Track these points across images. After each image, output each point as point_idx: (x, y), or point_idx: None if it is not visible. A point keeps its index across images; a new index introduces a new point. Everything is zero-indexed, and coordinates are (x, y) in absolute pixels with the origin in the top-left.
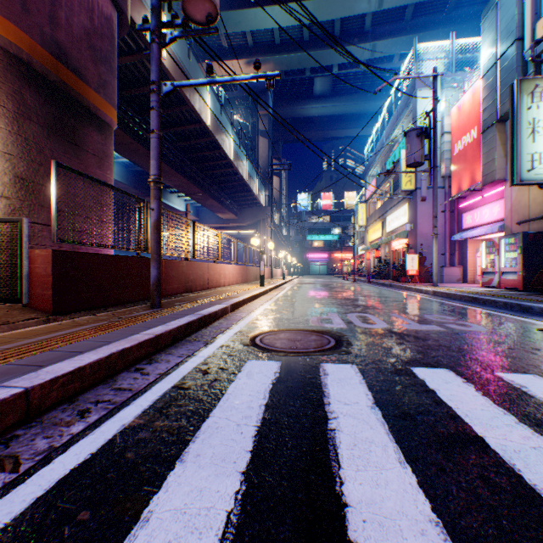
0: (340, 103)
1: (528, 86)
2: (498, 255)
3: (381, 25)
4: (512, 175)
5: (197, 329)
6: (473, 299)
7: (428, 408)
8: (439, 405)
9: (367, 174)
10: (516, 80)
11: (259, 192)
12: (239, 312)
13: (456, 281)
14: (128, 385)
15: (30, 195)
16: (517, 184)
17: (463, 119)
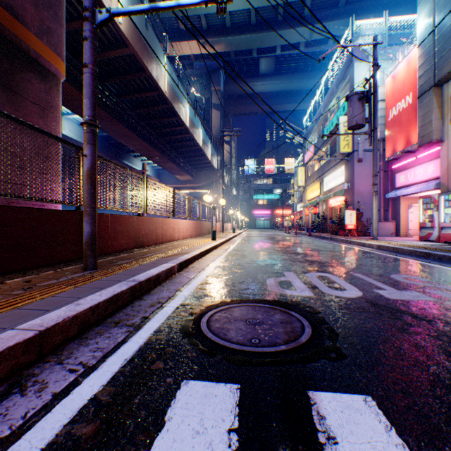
0: (282, 81)
1: None
2: (437, 211)
3: (318, 11)
4: None
5: (127, 302)
6: (427, 255)
7: None
8: None
9: (306, 141)
10: None
11: (212, 156)
12: (187, 272)
13: (389, 234)
14: None
15: None
16: None
17: (398, 86)
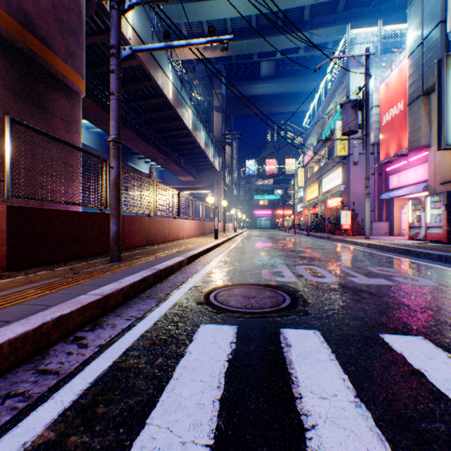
0: (282, 84)
1: None
2: (424, 212)
3: (317, 17)
4: (438, 140)
5: (152, 284)
6: (407, 252)
7: (429, 406)
8: (439, 399)
9: (306, 143)
10: (442, 55)
11: (214, 158)
12: (195, 265)
13: (383, 234)
14: (56, 365)
15: None
16: (443, 148)
17: (391, 94)
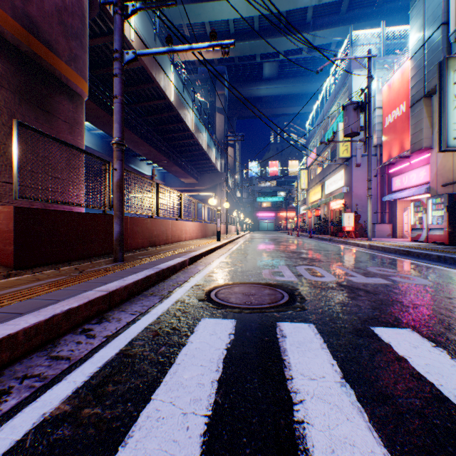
0: (285, 85)
1: (454, 64)
2: (426, 214)
3: (320, 18)
4: (439, 142)
5: (155, 283)
6: (408, 253)
7: (408, 385)
8: (418, 380)
9: (309, 145)
10: (443, 58)
11: (216, 160)
12: (197, 265)
13: (386, 236)
14: (67, 352)
15: (2, 156)
16: (444, 150)
17: (393, 95)
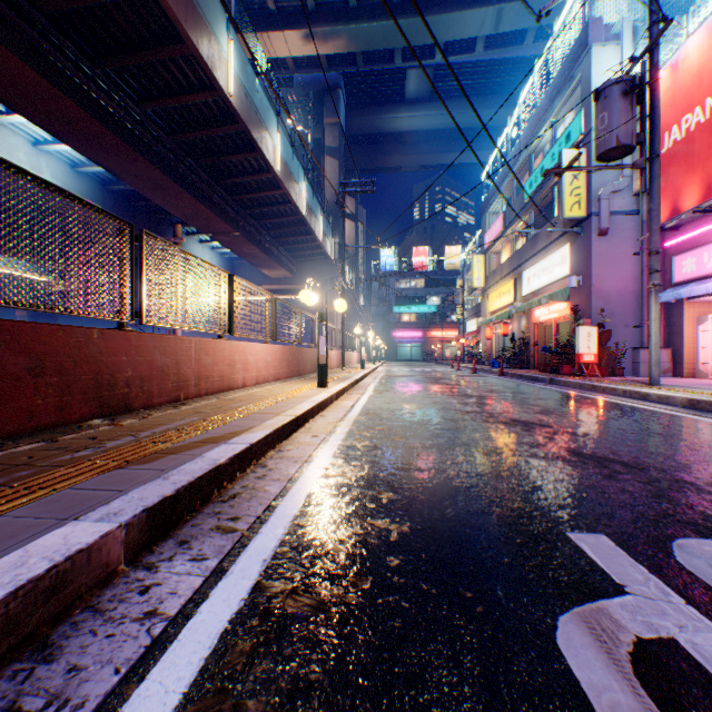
0: (444, 112)
1: None
2: None
3: None
4: None
5: None
6: None
7: None
8: None
9: (487, 210)
10: None
11: (324, 236)
12: (184, 546)
13: (661, 373)
14: None
15: None
16: None
17: (686, 83)
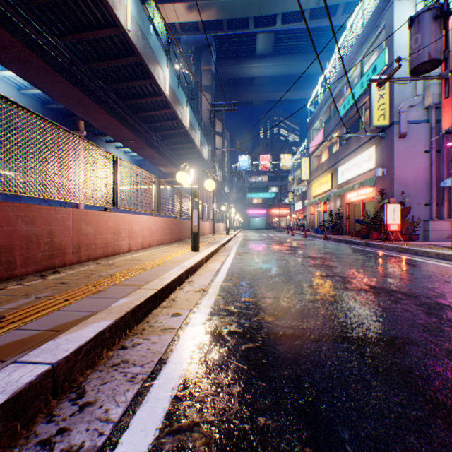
0: (281, 63)
1: None
2: None
3: None
4: None
5: None
6: None
7: None
8: None
9: (311, 127)
10: None
11: (201, 145)
12: None
13: (445, 238)
14: None
15: None
16: None
17: None
